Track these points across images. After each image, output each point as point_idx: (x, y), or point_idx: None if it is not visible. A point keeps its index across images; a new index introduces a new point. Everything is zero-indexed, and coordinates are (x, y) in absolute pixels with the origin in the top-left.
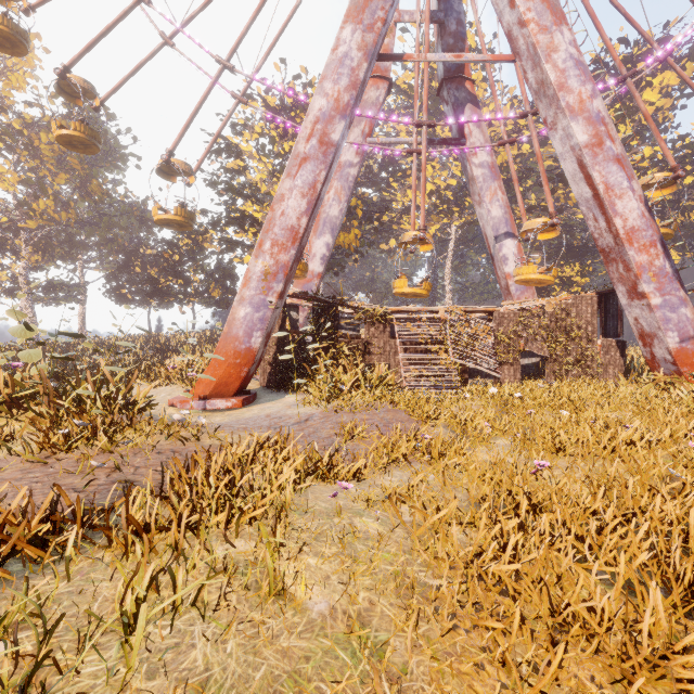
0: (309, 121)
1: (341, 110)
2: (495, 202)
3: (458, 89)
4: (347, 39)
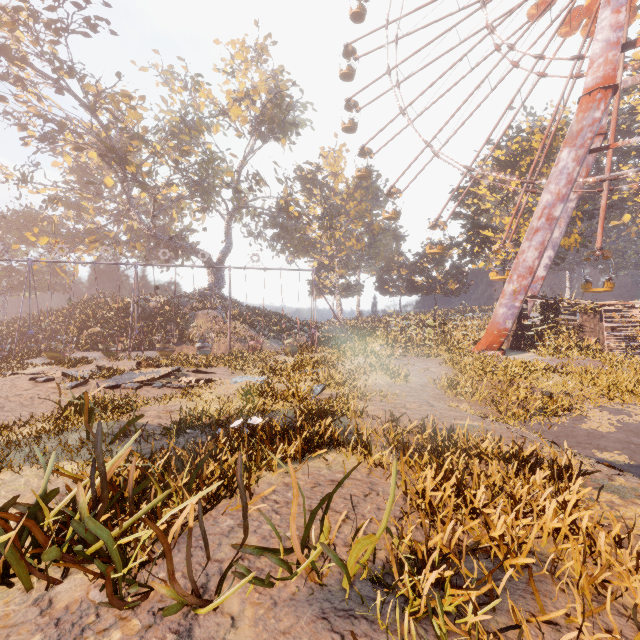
0: (539, 209)
1: (560, 198)
2: None
3: None
4: (564, 158)
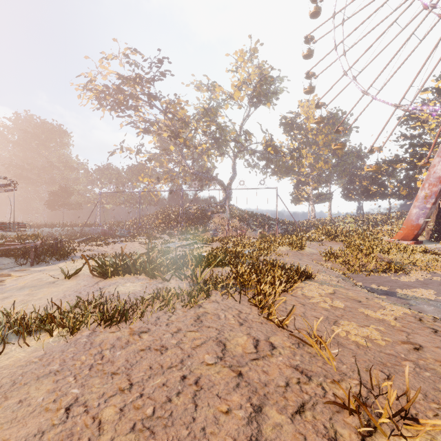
0: None
1: None
2: None
3: None
4: None
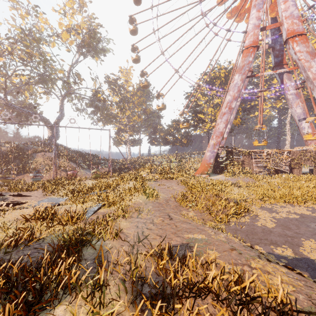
0: (225, 103)
1: (234, 98)
2: (298, 107)
3: (280, 68)
4: (236, 78)
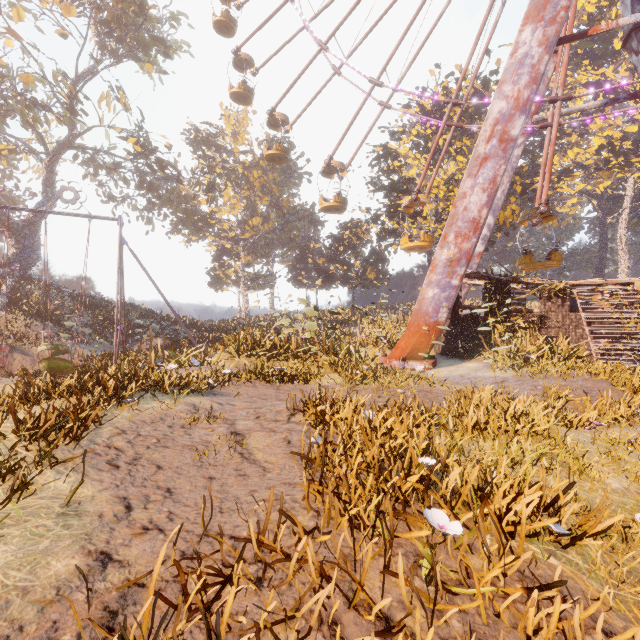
0: (488, 125)
1: (520, 106)
2: None
3: None
4: (526, 40)
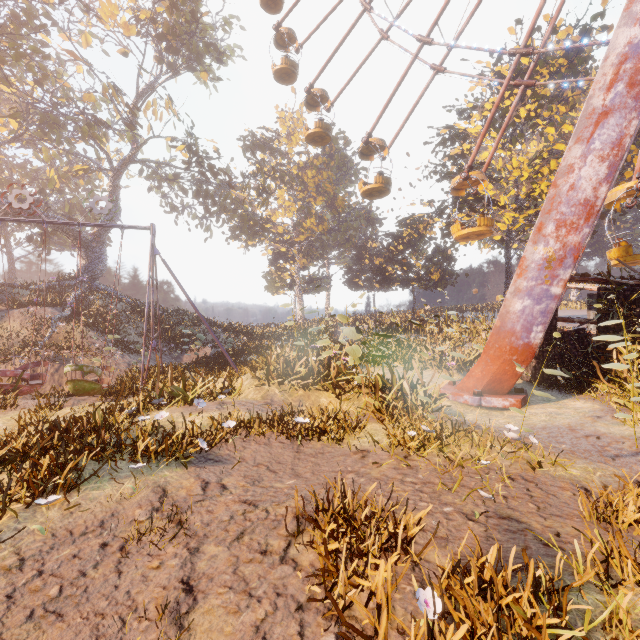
0: (609, 65)
1: None
2: None
3: None
4: None
